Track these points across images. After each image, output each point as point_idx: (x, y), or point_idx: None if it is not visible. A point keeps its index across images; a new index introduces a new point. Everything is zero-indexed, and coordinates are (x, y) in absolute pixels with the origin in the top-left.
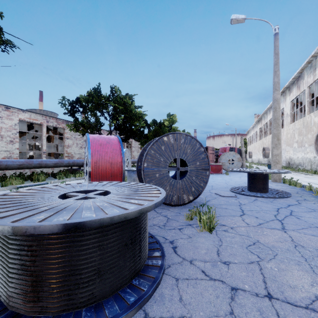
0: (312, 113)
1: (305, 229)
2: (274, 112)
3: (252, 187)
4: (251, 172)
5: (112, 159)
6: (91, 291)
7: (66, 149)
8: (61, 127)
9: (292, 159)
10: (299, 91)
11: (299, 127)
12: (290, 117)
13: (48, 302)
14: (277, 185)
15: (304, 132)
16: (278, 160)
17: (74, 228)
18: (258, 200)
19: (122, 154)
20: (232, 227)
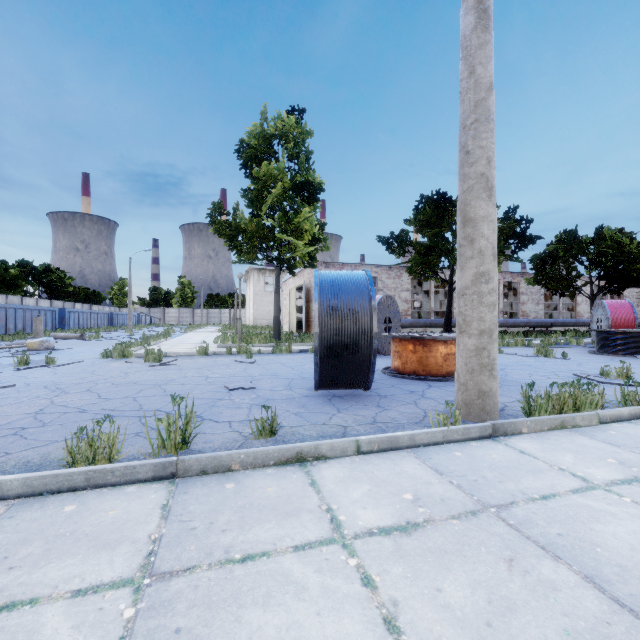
0: None
1: None
2: None
3: None
4: None
5: (626, 317)
6: (636, 351)
7: (521, 307)
8: (515, 281)
9: None
10: None
11: None
12: None
13: (623, 351)
14: None
15: None
16: None
17: (635, 331)
18: None
19: (634, 314)
20: None
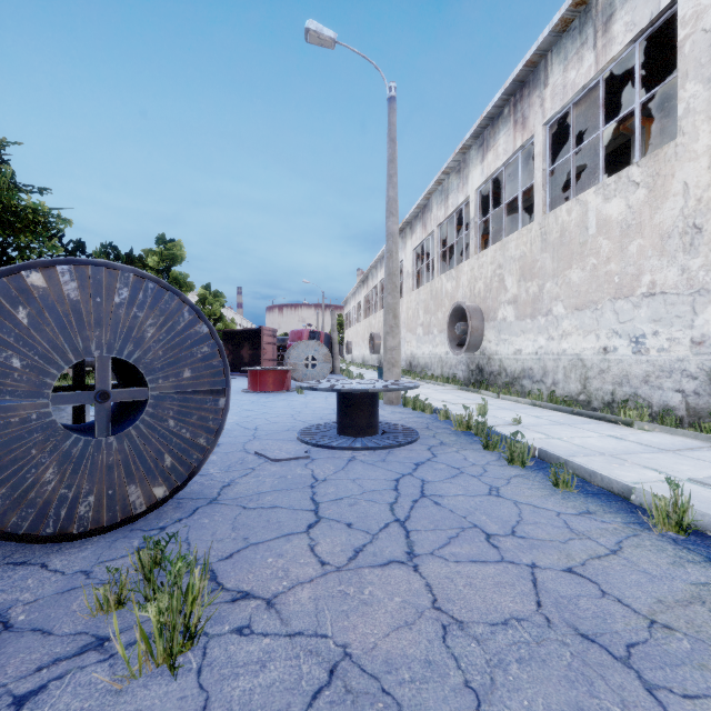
0: (444, 275)
1: (456, 540)
2: (389, 260)
3: (346, 425)
4: (342, 390)
5: None
6: None
7: None
8: None
9: (415, 357)
10: (426, 233)
11: (425, 299)
12: (412, 278)
13: None
14: (394, 411)
15: (433, 308)
16: (395, 359)
17: None
18: (357, 460)
19: None
20: (273, 600)
